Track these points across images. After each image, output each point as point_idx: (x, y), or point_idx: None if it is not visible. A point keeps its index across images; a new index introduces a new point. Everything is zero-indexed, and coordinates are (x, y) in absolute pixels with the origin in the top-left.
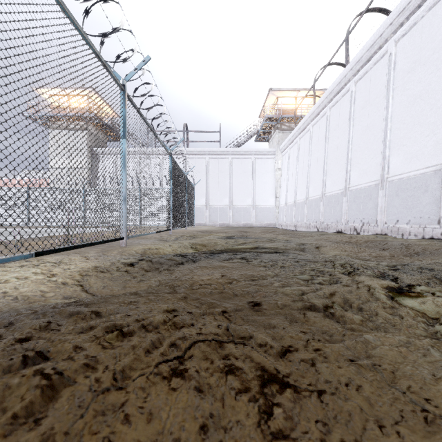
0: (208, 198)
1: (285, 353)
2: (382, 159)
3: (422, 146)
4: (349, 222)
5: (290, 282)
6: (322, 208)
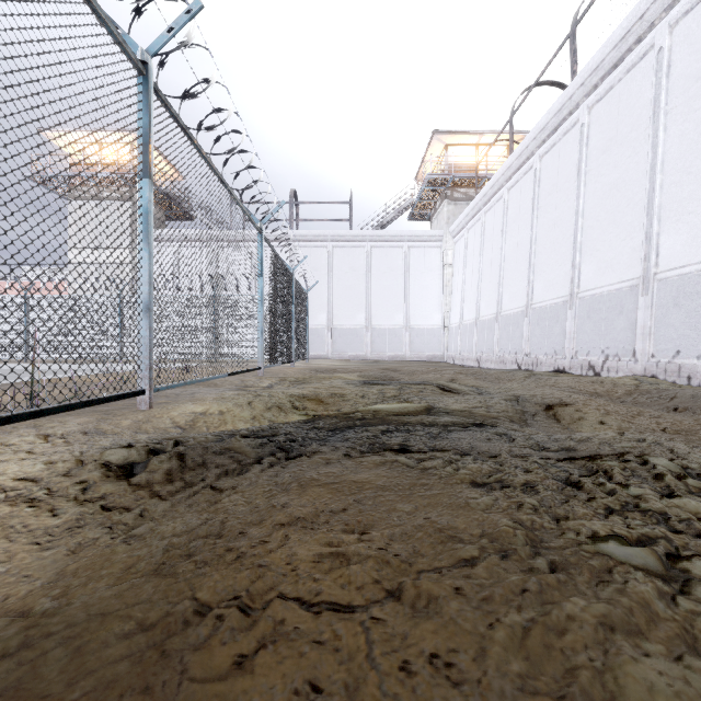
0: (331, 313)
1: None
2: (644, 240)
3: None
4: (578, 354)
5: (618, 599)
6: (526, 329)
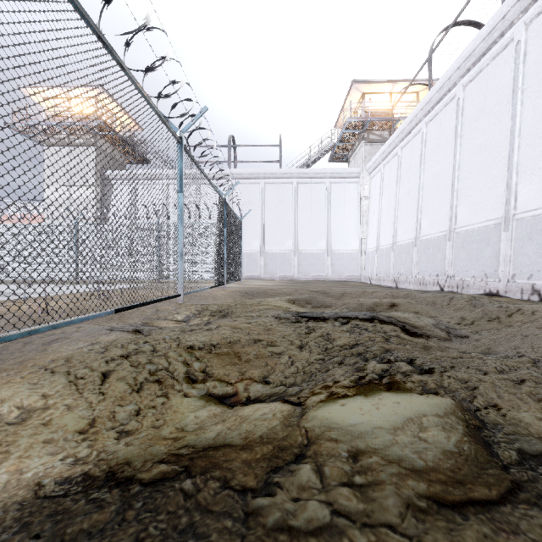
0: (263, 240)
1: None
2: None
3: None
4: (516, 278)
5: None
6: (450, 252)
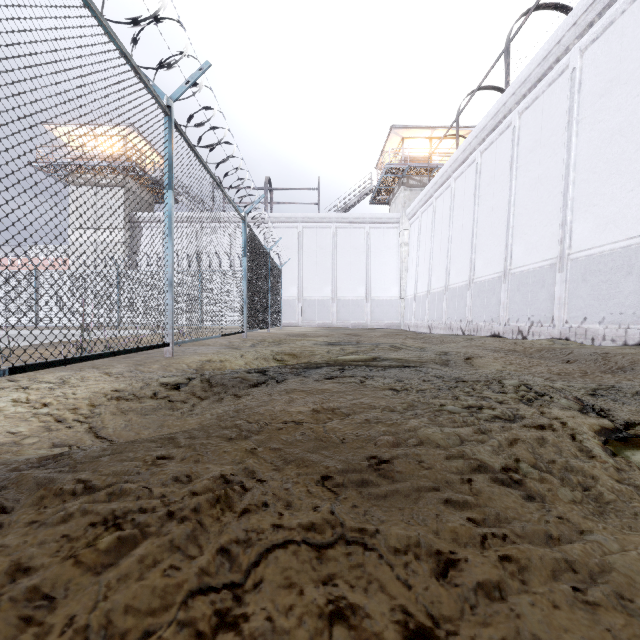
0: (301, 286)
1: (445, 566)
2: (561, 226)
3: (623, 206)
4: (510, 321)
5: (437, 419)
6: (469, 300)
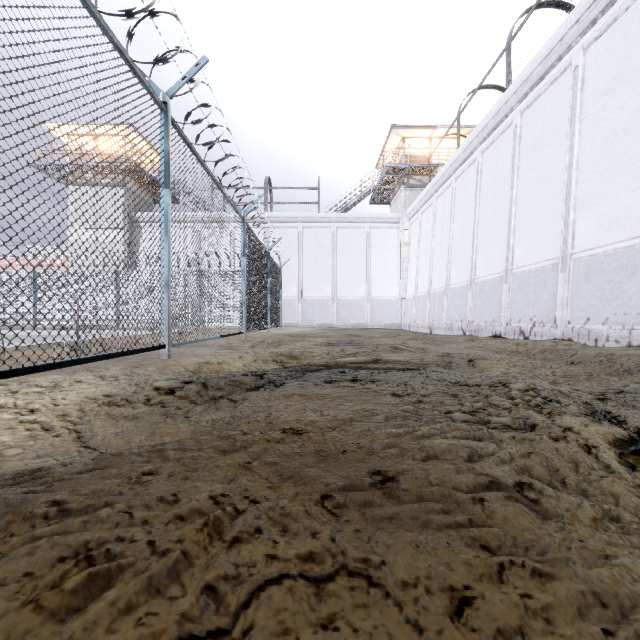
0: (301, 286)
1: (460, 604)
2: (563, 226)
3: (627, 206)
4: (511, 322)
5: (444, 428)
6: (470, 300)
